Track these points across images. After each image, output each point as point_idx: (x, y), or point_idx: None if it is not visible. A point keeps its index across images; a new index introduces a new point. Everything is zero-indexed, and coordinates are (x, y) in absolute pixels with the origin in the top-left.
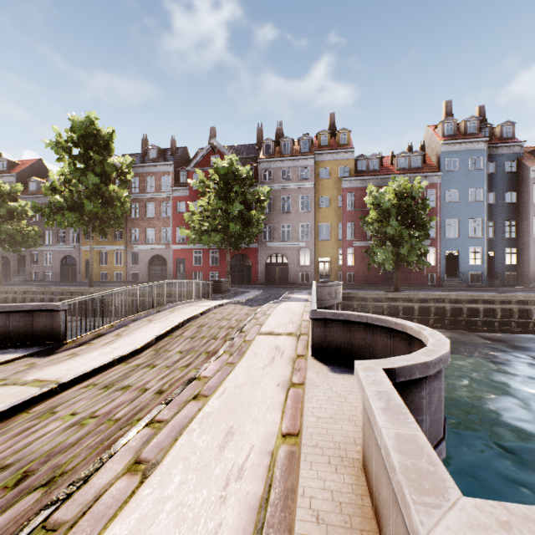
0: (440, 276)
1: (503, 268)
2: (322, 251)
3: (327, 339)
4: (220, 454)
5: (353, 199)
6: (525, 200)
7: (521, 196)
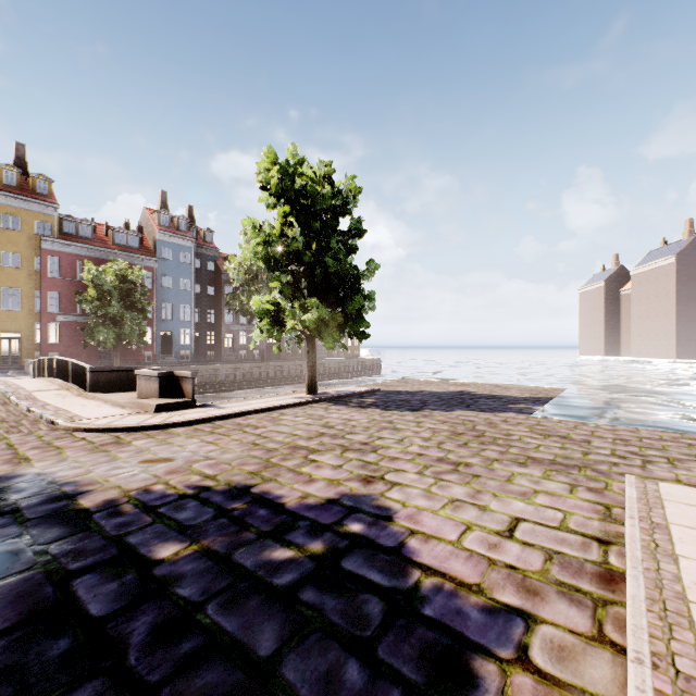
0: (158, 354)
1: (206, 347)
2: (8, 324)
3: (100, 382)
4: (87, 406)
5: (58, 264)
6: (220, 295)
7: (217, 291)
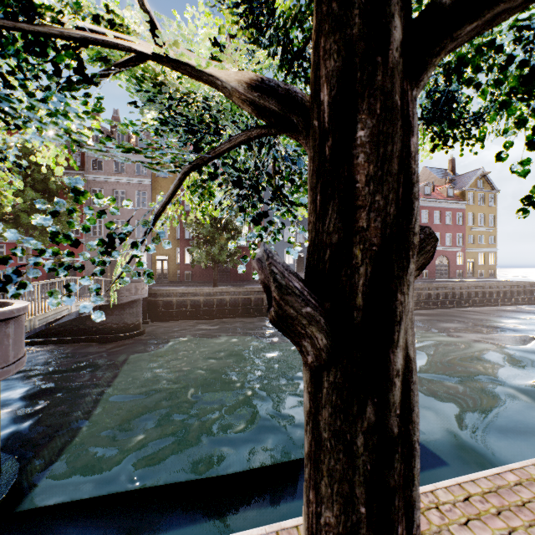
0: None
1: None
2: (160, 249)
3: None
4: None
5: None
6: None
7: None
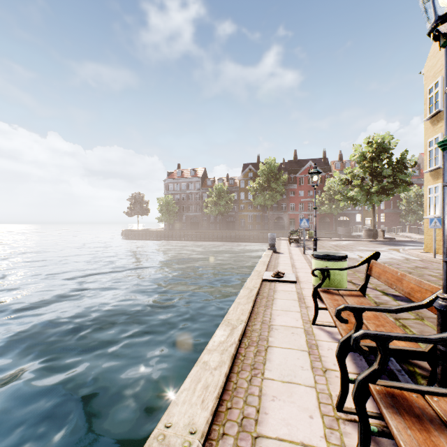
0: None
1: None
2: (367, 215)
3: None
4: None
5: None
6: None
7: None
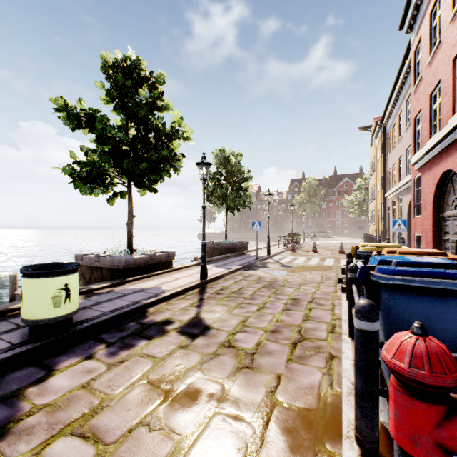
0: None
1: None
2: None
3: None
4: None
5: None
6: None
7: None
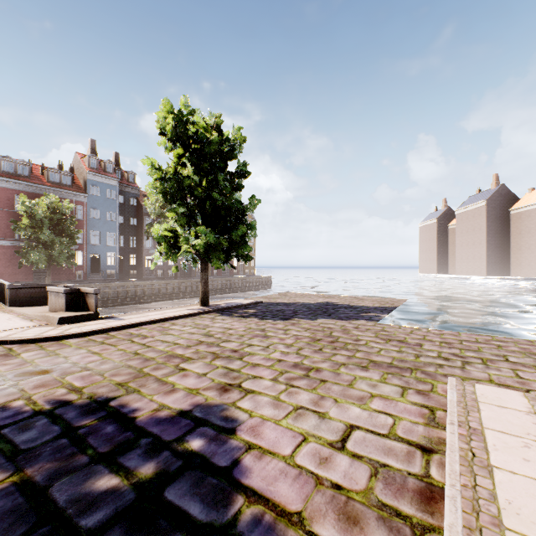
0: (87, 273)
1: (130, 267)
2: None
3: (19, 297)
4: None
5: None
6: (141, 225)
7: (139, 222)
